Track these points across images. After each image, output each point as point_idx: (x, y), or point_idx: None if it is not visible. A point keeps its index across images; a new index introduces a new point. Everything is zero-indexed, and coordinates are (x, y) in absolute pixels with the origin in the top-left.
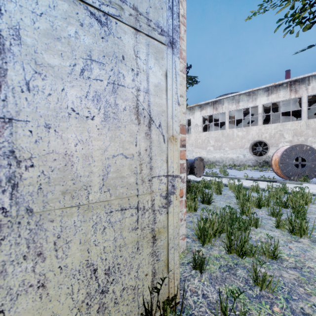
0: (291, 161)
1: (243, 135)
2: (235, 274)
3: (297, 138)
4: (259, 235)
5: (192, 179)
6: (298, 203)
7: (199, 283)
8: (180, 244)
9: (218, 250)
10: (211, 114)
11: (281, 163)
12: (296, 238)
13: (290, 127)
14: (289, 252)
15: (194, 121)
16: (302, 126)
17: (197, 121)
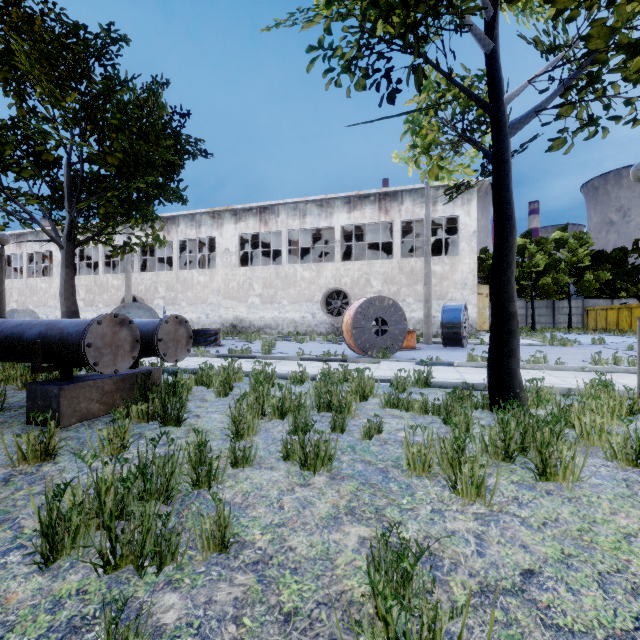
0: (368, 325)
1: (312, 277)
2: None
3: (388, 288)
4: (238, 488)
5: (192, 366)
6: (346, 400)
7: None
8: None
9: (90, 566)
10: (255, 231)
11: (355, 327)
12: (307, 478)
13: (379, 269)
14: (272, 519)
15: (223, 242)
16: (395, 268)
17: (229, 242)
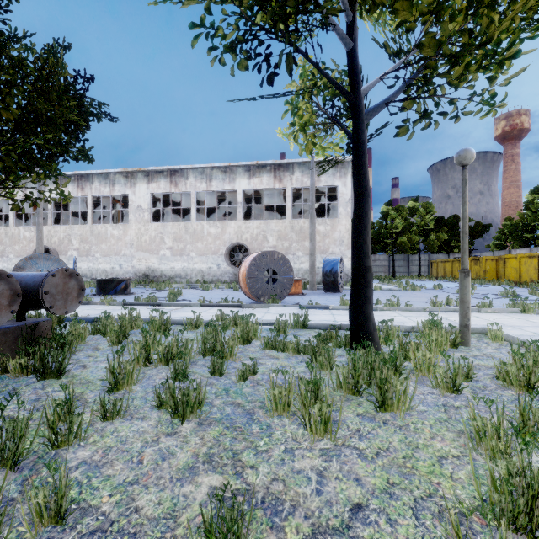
0: (261, 275)
1: (218, 233)
2: None
3: (282, 244)
4: (101, 444)
5: (95, 314)
6: (228, 344)
7: None
8: None
9: None
10: (166, 191)
11: (249, 277)
12: (176, 426)
13: (274, 227)
14: (126, 476)
15: (136, 199)
16: (287, 227)
17: (142, 200)
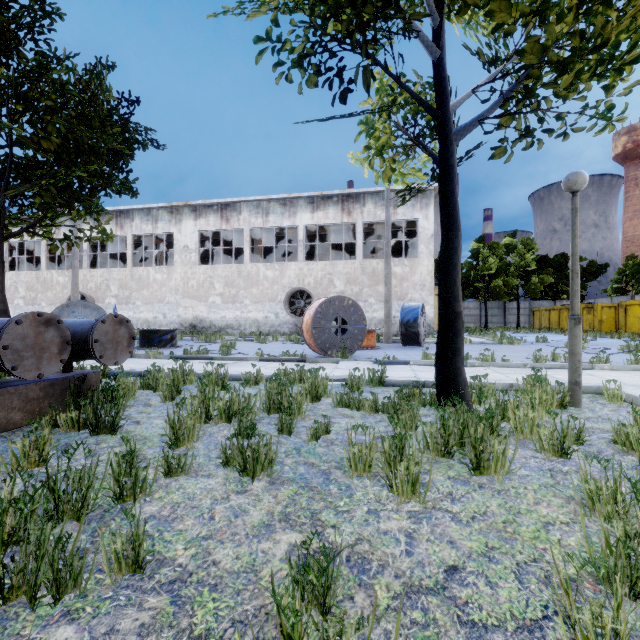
0: (328, 324)
1: (275, 276)
2: None
3: (351, 289)
4: (168, 499)
5: (141, 368)
6: (296, 400)
7: None
8: None
9: None
10: (217, 229)
11: (315, 327)
12: (246, 484)
13: (342, 269)
14: (199, 531)
15: (182, 238)
16: (357, 269)
17: (188, 239)
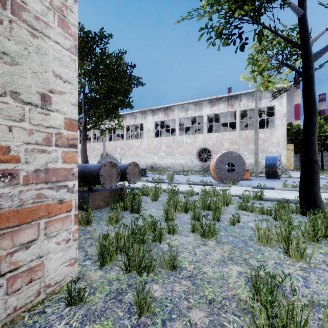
0: (224, 166)
1: (191, 142)
2: (122, 300)
3: (233, 147)
4: (173, 243)
5: (136, 186)
6: (218, 205)
7: (64, 327)
8: (66, 272)
9: (118, 269)
10: (162, 120)
11: (217, 168)
12: (205, 241)
13: (228, 137)
14: (192, 258)
15: (147, 125)
16: (236, 136)
17: (150, 126)
